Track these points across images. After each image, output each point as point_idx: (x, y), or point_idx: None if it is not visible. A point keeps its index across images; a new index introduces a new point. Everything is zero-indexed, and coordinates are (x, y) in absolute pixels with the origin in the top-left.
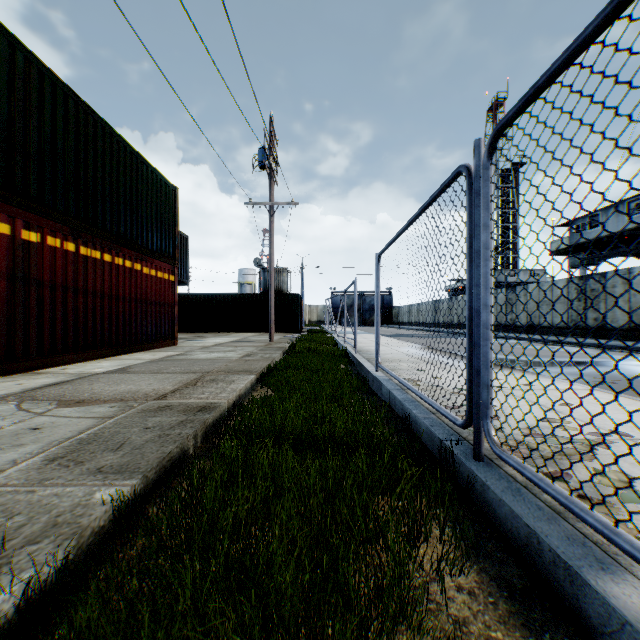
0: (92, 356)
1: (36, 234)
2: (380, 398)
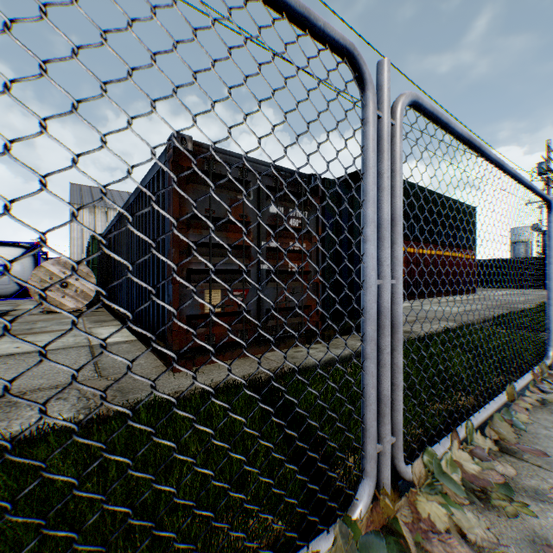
0: (445, 295)
1: (433, 251)
2: None
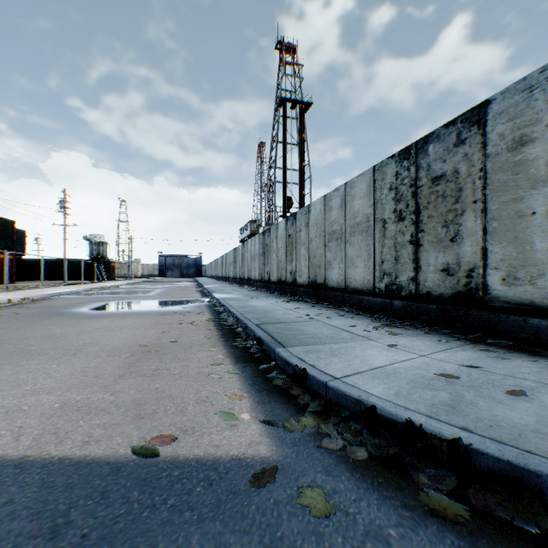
0: None
1: None
2: None
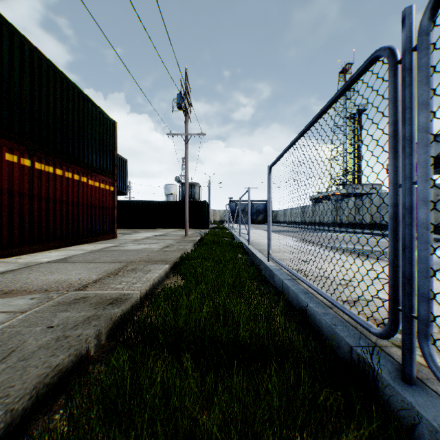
0: (45, 247)
1: None
2: (273, 285)
